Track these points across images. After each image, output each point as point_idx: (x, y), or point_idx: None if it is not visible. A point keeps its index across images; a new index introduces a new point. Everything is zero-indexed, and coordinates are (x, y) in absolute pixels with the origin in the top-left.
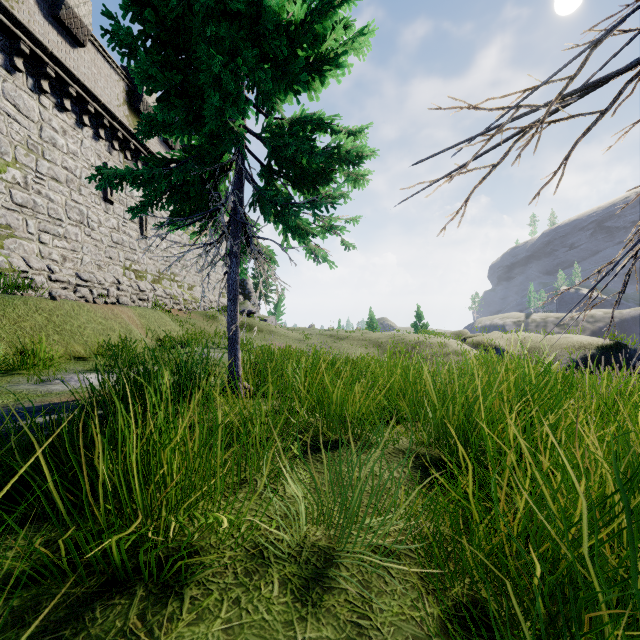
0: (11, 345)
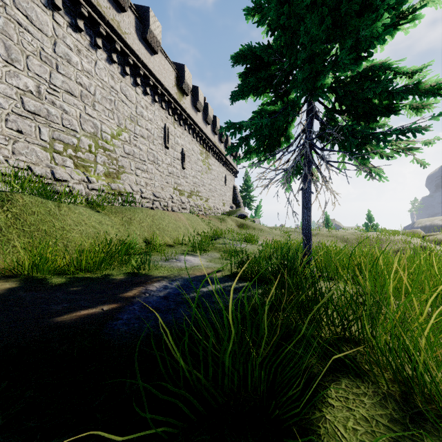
0: (140, 237)
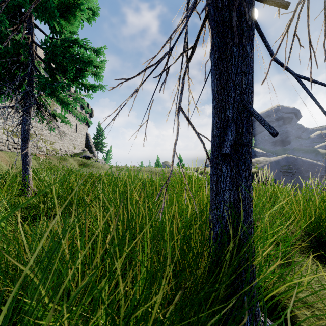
0: None
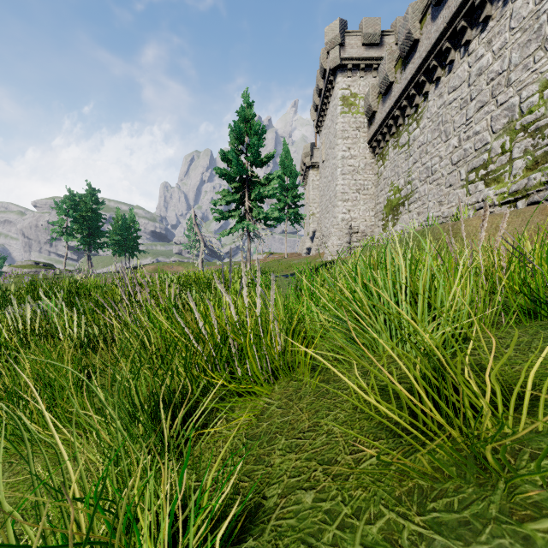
0: None
